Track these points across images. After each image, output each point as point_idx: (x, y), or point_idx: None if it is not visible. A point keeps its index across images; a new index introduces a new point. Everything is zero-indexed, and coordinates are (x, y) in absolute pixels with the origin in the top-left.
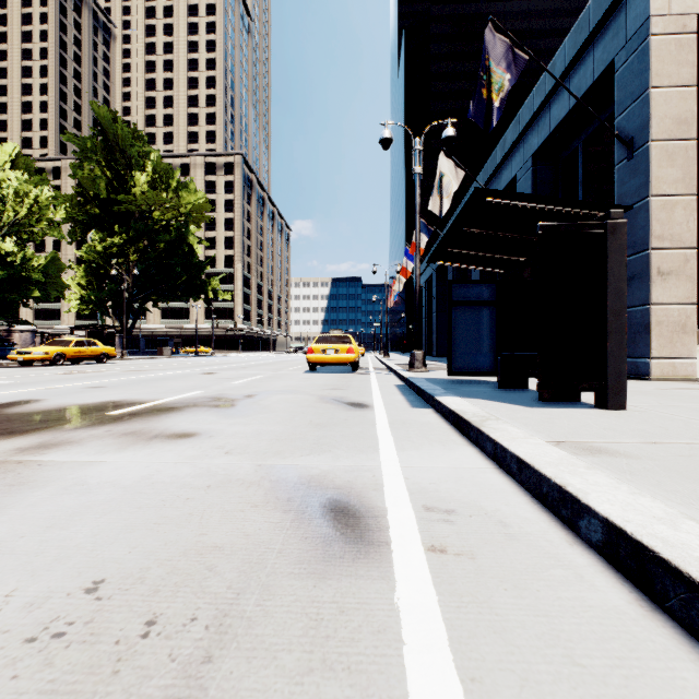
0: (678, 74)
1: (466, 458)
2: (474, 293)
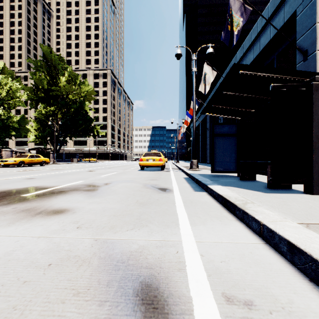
0: None
1: (239, 232)
2: (225, 129)
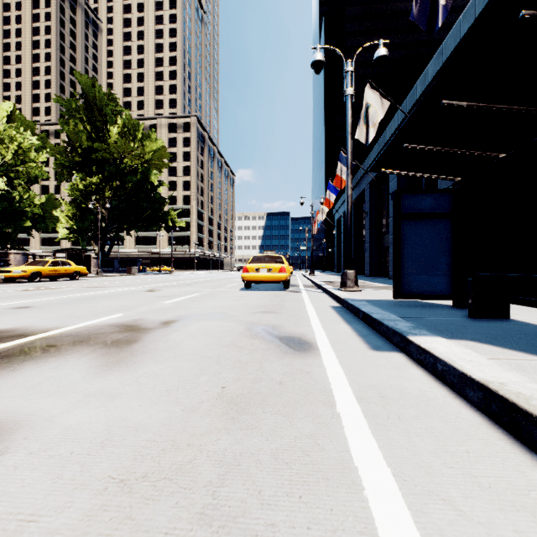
0: None
1: None
2: (426, 204)
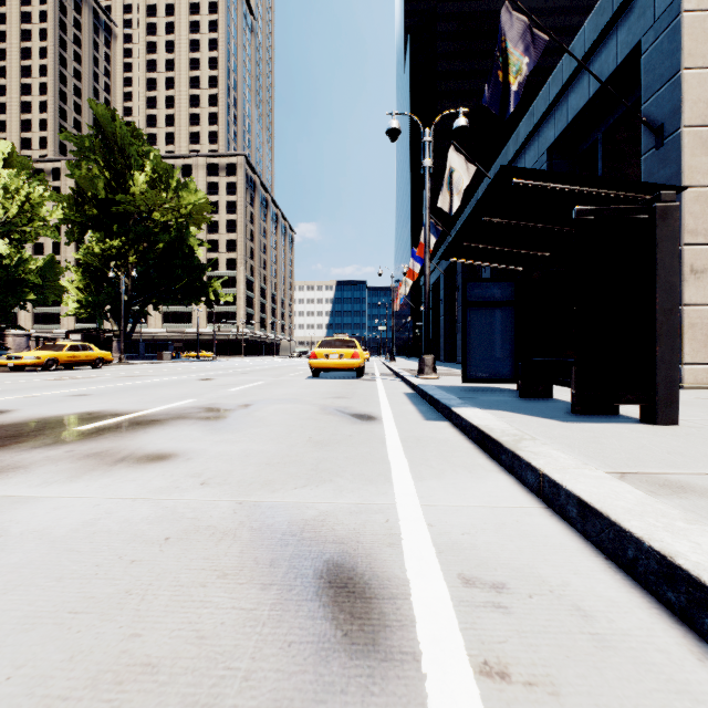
0: None
1: (502, 491)
2: (491, 292)
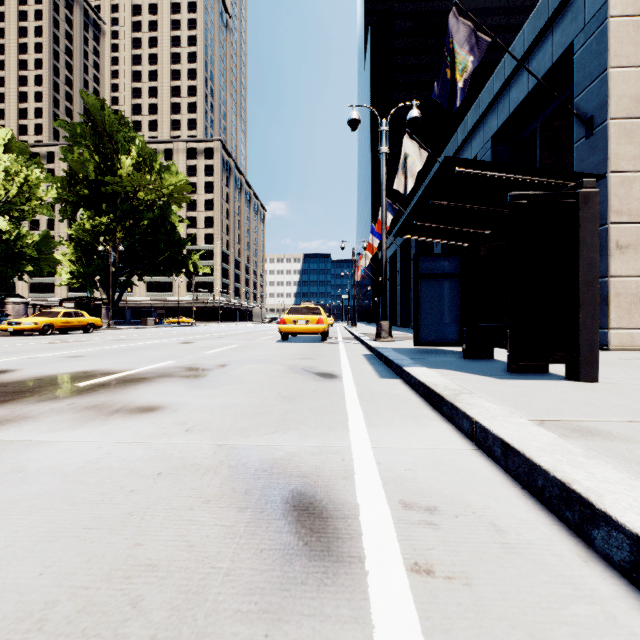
0: (636, 55)
1: (442, 436)
2: (439, 265)
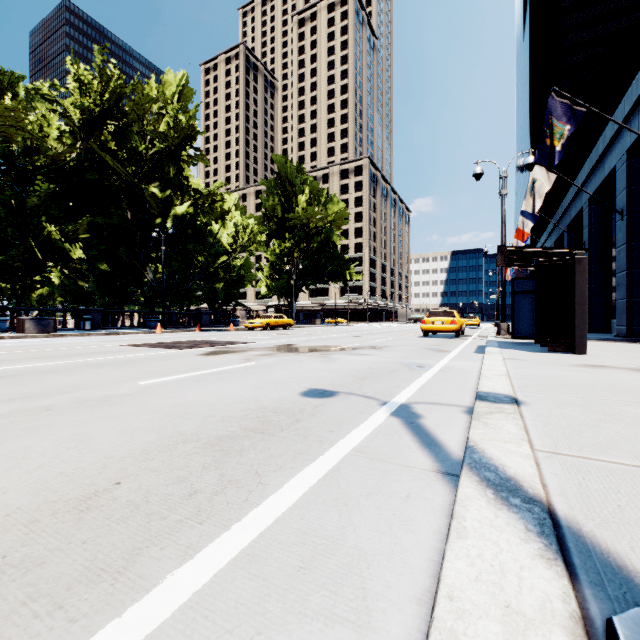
0: None
1: (474, 363)
2: (531, 285)
